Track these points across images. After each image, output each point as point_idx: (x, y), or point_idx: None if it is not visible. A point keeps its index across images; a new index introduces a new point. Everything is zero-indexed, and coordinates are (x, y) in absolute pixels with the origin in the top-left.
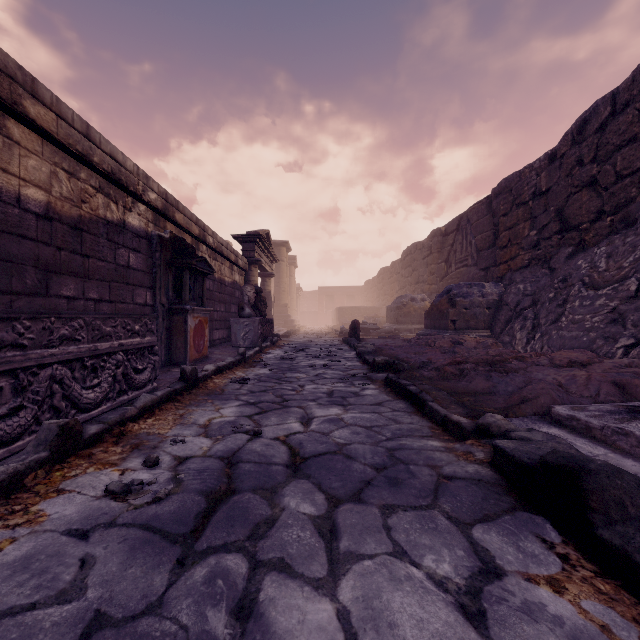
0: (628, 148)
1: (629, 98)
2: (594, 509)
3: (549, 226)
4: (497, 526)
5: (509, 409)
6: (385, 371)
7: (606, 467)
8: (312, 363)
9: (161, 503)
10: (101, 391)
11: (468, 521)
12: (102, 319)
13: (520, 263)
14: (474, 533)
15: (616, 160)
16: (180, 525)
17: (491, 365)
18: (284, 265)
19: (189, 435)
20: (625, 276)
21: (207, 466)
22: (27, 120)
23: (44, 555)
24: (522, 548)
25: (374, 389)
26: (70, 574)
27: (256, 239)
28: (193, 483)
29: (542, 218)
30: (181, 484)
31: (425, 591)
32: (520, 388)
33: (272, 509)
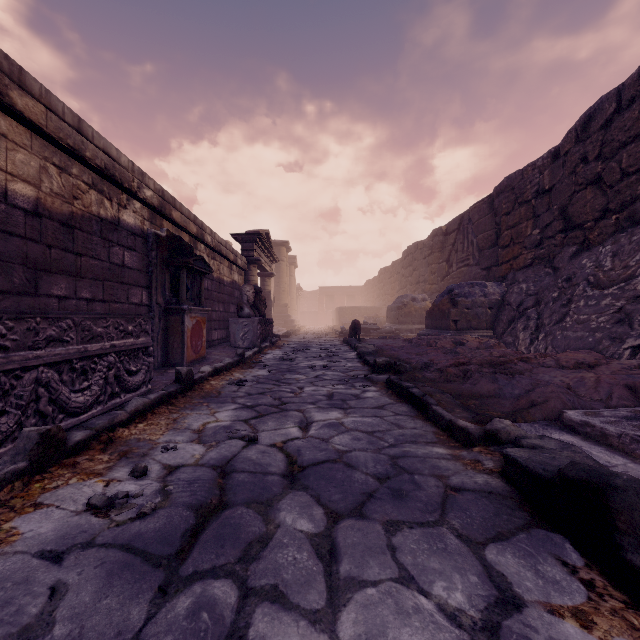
0: (634, 145)
1: (635, 94)
2: (622, 530)
3: (552, 225)
4: (512, 546)
5: (517, 413)
6: (386, 372)
7: (634, 483)
8: (312, 364)
9: (146, 519)
10: (91, 394)
11: (480, 540)
12: (93, 319)
13: (523, 262)
14: (487, 554)
15: (622, 157)
16: (165, 545)
17: (495, 366)
18: (284, 265)
19: (181, 441)
20: (631, 275)
21: (198, 476)
22: (14, 112)
23: (11, 582)
24: (541, 572)
25: (375, 391)
26: (37, 606)
27: (255, 238)
28: (182, 496)
29: (545, 217)
30: (169, 497)
31: (436, 627)
32: (527, 391)
33: (266, 525)
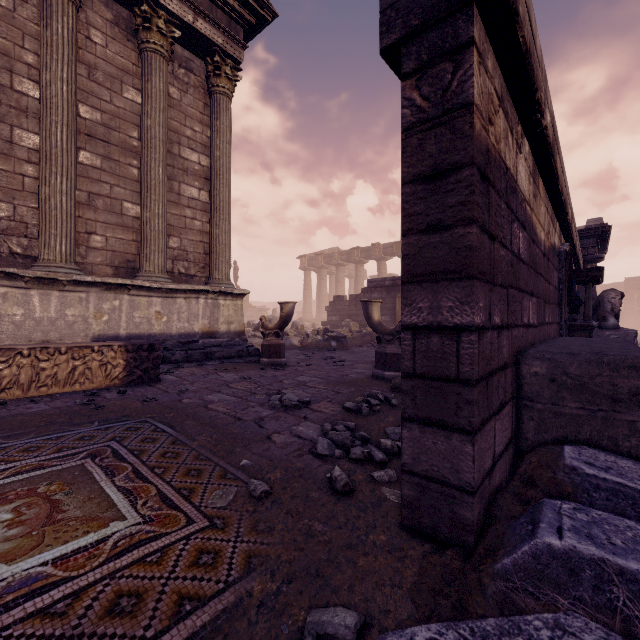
0: None
1: None
2: None
3: None
4: None
5: None
6: None
7: None
8: None
9: None
10: None
11: None
12: None
13: None
14: None
15: None
16: None
17: None
18: None
19: None
20: None
21: None
22: (552, 173)
23: None
24: None
25: None
26: None
27: (598, 232)
28: None
29: None
30: None
31: None
32: None
33: None
